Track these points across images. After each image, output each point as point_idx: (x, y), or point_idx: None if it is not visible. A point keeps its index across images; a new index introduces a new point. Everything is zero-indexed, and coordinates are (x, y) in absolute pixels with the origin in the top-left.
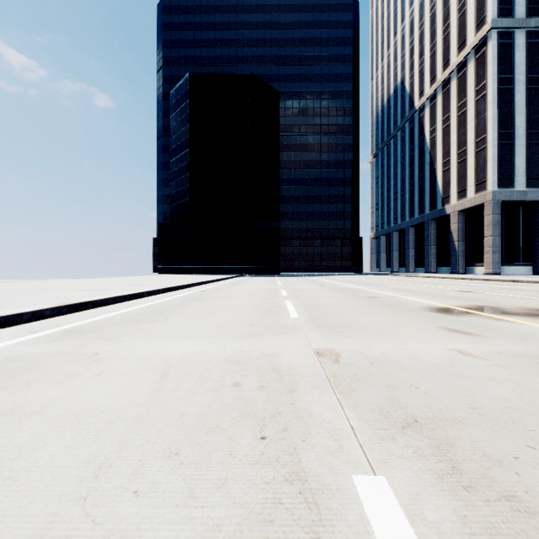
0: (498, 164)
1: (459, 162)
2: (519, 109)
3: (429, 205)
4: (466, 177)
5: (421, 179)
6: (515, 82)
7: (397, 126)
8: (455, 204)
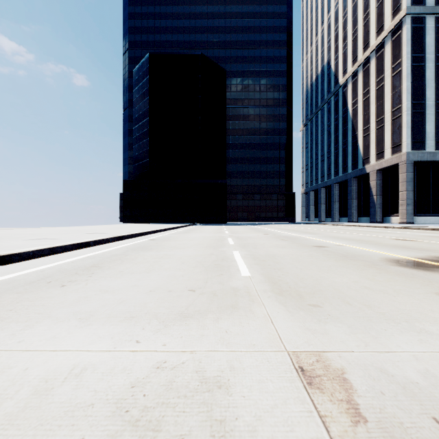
0: (411, 130)
1: (377, 129)
2: (429, 83)
3: (351, 165)
4: (383, 141)
5: (344, 144)
6: (426, 60)
7: (324, 100)
8: (374, 164)
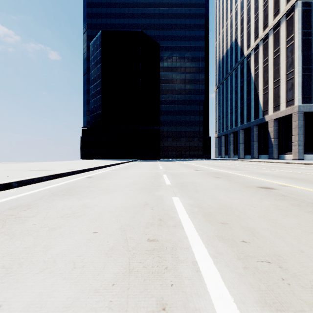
0: (302, 88)
1: (274, 88)
2: None
3: (253, 116)
4: (279, 97)
5: (248, 100)
6: None
7: (233, 68)
8: (271, 114)
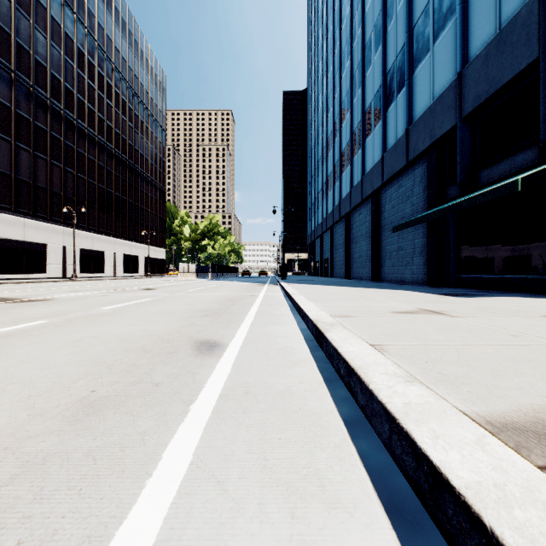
0: None
1: None
2: None
3: None
4: None
5: None
6: None
7: None
8: None
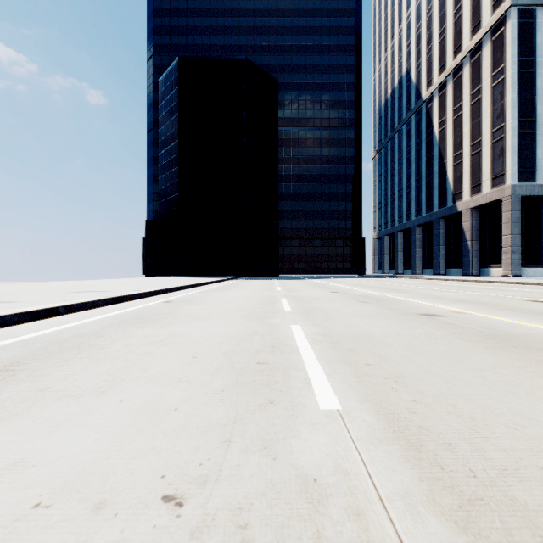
0: (518, 155)
1: (472, 155)
2: (541, 95)
3: (438, 202)
4: (480, 170)
5: (429, 175)
6: (537, 65)
7: (403, 120)
8: (468, 200)
